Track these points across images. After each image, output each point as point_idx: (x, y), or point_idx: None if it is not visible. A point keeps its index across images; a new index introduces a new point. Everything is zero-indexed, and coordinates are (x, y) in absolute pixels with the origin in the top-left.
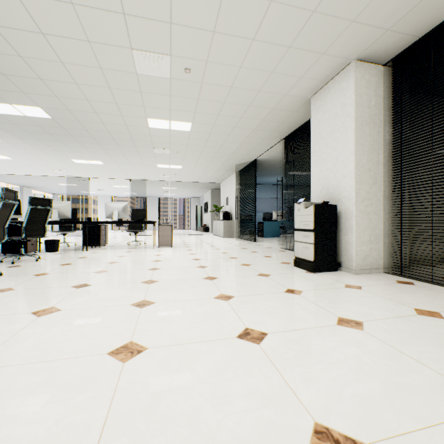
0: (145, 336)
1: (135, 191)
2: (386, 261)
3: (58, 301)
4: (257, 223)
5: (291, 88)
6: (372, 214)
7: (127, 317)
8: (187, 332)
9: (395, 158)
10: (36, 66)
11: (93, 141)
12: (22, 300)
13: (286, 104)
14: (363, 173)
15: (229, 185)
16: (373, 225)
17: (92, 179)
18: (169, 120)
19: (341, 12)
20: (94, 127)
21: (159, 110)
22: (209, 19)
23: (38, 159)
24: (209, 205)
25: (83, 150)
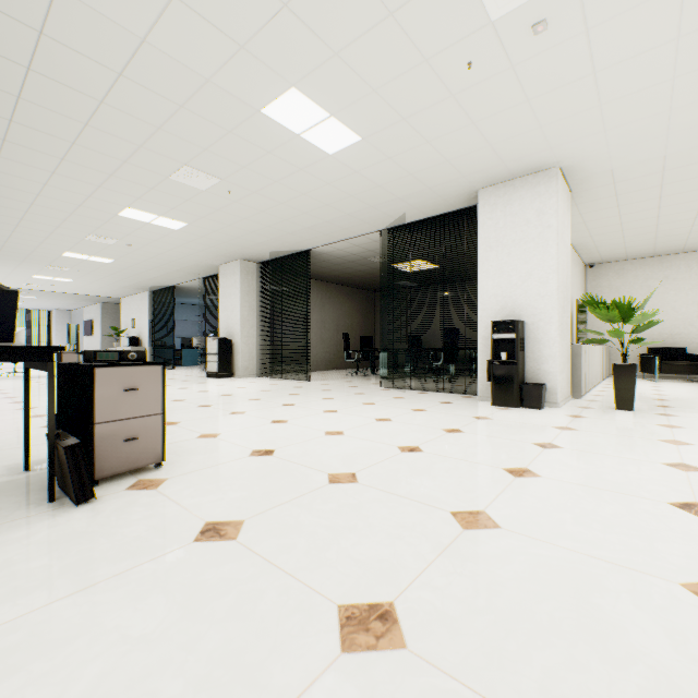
0: None
1: None
2: (259, 371)
3: None
4: (175, 351)
5: (205, 260)
6: (251, 344)
7: None
8: None
9: (264, 314)
10: None
11: None
12: (40, 393)
13: (203, 265)
14: (246, 322)
15: (137, 304)
16: (251, 351)
17: None
18: (92, 256)
19: (227, 249)
20: None
21: (86, 251)
22: (155, 238)
23: None
24: (96, 325)
25: None
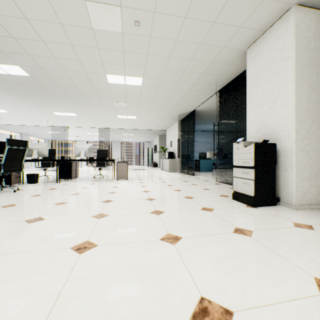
0: (67, 311)
1: (103, 137)
2: None
3: (0, 240)
4: (195, 161)
5: (229, 40)
6: (311, 151)
7: (59, 269)
8: (124, 305)
9: None
10: (5, 23)
11: (66, 96)
12: None
13: (223, 57)
14: (303, 112)
15: (172, 131)
16: (312, 163)
17: (70, 128)
18: (124, 75)
19: None
20: (64, 84)
21: (115, 66)
22: None
23: (28, 112)
24: (157, 147)
25: (60, 104)
